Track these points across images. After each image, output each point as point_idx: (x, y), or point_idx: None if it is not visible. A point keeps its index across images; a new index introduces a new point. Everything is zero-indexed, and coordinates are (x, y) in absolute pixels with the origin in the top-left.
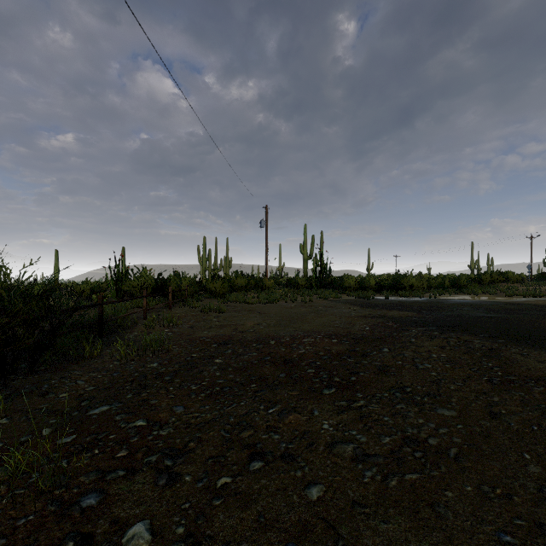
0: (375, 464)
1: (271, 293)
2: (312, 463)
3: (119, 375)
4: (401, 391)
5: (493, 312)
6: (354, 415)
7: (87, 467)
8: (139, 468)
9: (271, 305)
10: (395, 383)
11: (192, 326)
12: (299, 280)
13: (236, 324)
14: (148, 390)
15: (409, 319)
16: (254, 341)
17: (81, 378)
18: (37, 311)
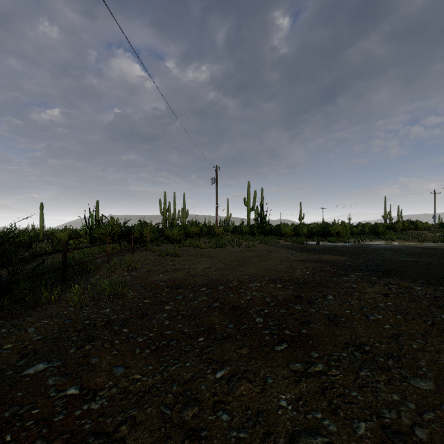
0: None
1: (220, 239)
2: None
3: (70, 323)
4: (359, 349)
5: (415, 256)
6: (314, 385)
7: None
8: None
9: (220, 250)
10: (349, 338)
11: (149, 269)
12: (244, 228)
13: (189, 268)
14: (92, 343)
15: (343, 263)
16: (204, 285)
17: (32, 326)
18: None
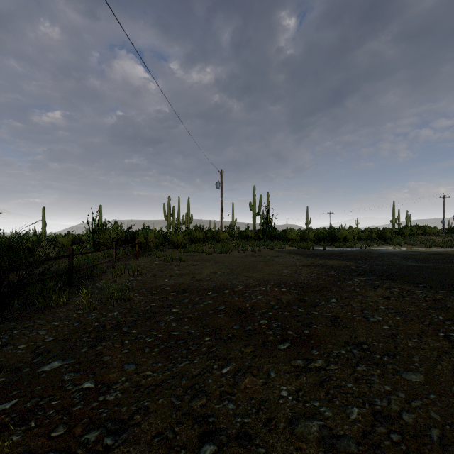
0: (348, 453)
1: (225, 244)
2: (273, 449)
3: (79, 325)
4: (357, 347)
5: (421, 262)
6: (313, 378)
7: (16, 449)
8: (75, 450)
9: (225, 255)
10: (349, 337)
11: (154, 274)
12: (249, 233)
13: (194, 273)
14: (103, 343)
15: (348, 268)
16: (210, 290)
17: (43, 328)
18: (2, 264)
